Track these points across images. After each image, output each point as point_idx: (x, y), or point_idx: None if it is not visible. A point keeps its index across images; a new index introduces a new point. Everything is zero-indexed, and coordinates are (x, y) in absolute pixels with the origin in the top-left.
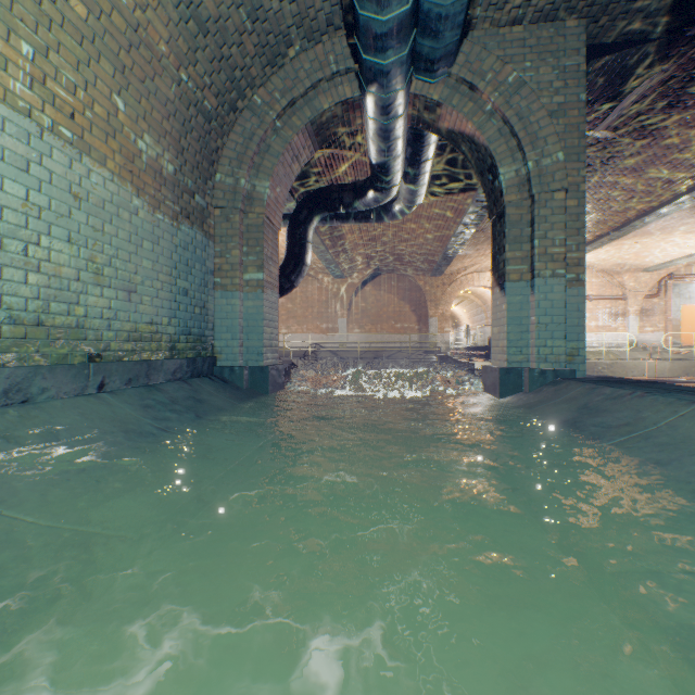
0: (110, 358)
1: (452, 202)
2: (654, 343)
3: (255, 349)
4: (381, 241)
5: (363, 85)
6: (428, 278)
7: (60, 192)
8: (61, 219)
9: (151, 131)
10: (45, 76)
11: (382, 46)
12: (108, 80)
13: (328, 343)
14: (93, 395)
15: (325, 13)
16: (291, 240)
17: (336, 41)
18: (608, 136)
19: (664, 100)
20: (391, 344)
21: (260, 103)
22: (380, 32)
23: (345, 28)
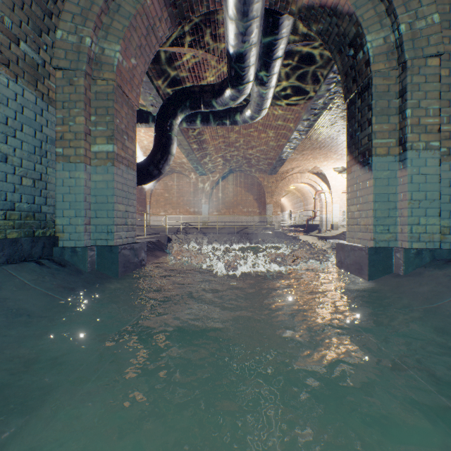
0: None
1: (290, 111)
2: None
3: (104, 227)
4: (234, 146)
5: None
6: (266, 176)
7: None
8: None
9: None
10: None
11: None
12: None
13: (195, 222)
14: None
15: None
16: (158, 132)
17: None
18: None
19: None
20: (240, 223)
21: None
22: None
23: None
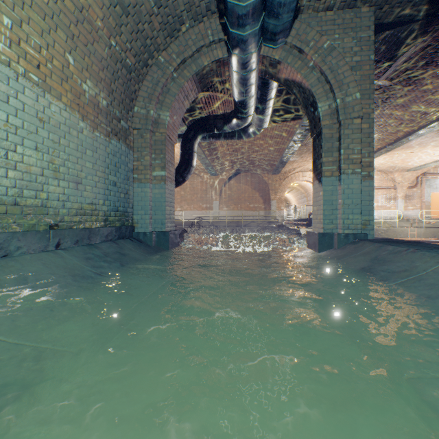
0: (64, 227)
1: (286, 126)
2: (414, 217)
3: (160, 220)
4: (241, 152)
5: (230, 49)
6: (270, 175)
7: (30, 117)
8: (30, 135)
9: (91, 78)
10: (19, 39)
11: (243, 23)
12: (62, 44)
13: (207, 217)
14: (52, 251)
15: (205, 2)
16: (183, 150)
17: (212, 21)
18: (387, 84)
19: (423, 60)
20: (247, 217)
21: (163, 61)
22: (241, 13)
23: (218, 12)
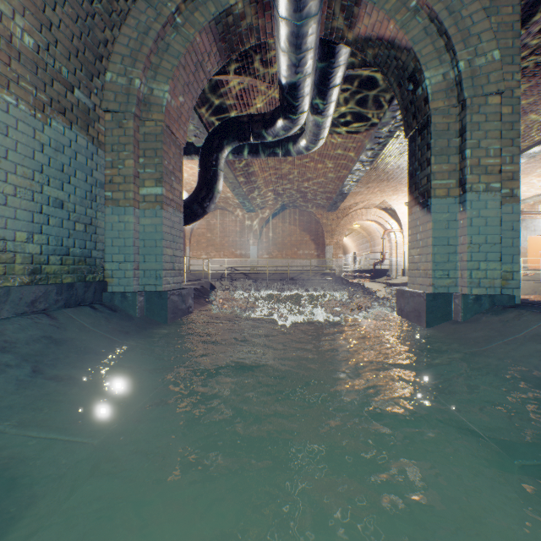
0: None
1: (352, 139)
2: None
3: (153, 272)
4: (287, 178)
5: None
6: (325, 212)
7: None
8: None
9: None
10: None
11: None
12: None
13: (241, 267)
14: None
15: None
16: (203, 167)
17: None
18: None
19: None
20: (294, 268)
21: None
22: None
23: None
